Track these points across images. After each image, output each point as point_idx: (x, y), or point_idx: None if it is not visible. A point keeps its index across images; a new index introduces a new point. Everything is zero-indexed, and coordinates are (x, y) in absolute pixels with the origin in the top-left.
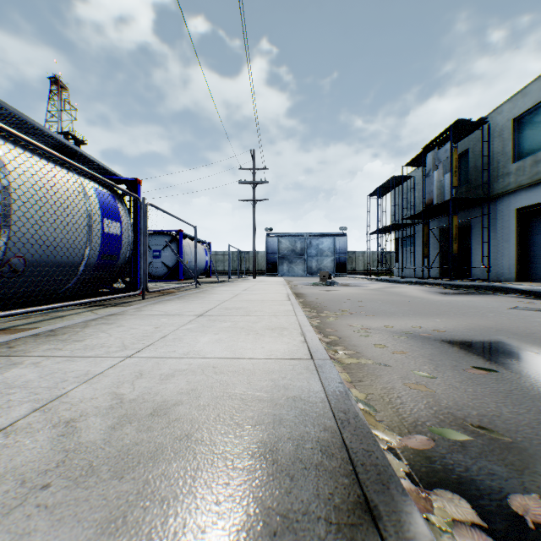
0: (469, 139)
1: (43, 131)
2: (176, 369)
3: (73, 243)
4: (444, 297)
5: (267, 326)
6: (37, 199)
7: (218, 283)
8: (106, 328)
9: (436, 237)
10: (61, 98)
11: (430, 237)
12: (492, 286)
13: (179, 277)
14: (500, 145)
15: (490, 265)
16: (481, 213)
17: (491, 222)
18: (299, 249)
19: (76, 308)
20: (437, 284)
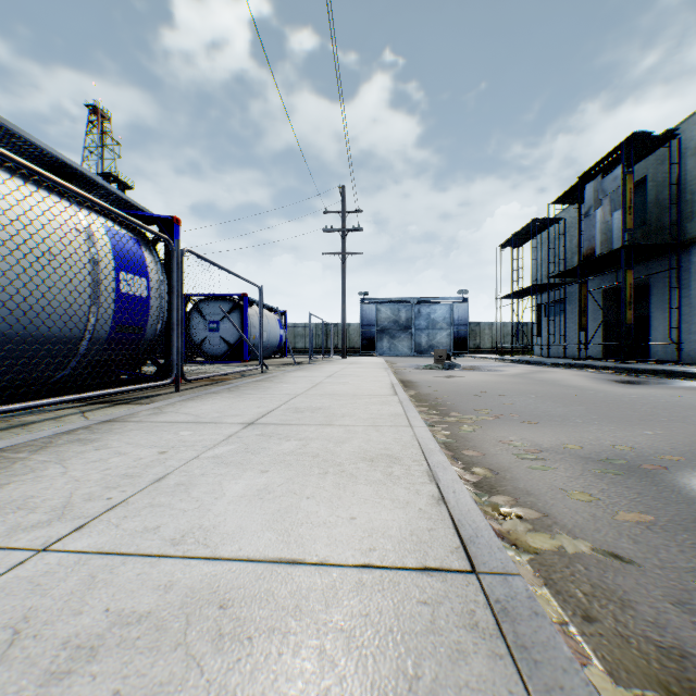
0: (647, 162)
1: (18, 135)
2: (120, 614)
3: (66, 306)
4: (628, 389)
5: (362, 452)
6: (1, 236)
7: (294, 366)
8: (73, 452)
9: (597, 302)
10: (101, 131)
11: (588, 302)
12: (694, 372)
13: (243, 357)
14: (695, 169)
15: (680, 341)
16: (668, 266)
17: (682, 279)
18: (404, 320)
19: (67, 406)
20: (605, 368)
